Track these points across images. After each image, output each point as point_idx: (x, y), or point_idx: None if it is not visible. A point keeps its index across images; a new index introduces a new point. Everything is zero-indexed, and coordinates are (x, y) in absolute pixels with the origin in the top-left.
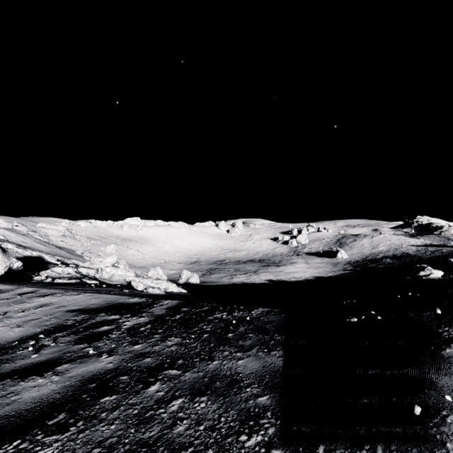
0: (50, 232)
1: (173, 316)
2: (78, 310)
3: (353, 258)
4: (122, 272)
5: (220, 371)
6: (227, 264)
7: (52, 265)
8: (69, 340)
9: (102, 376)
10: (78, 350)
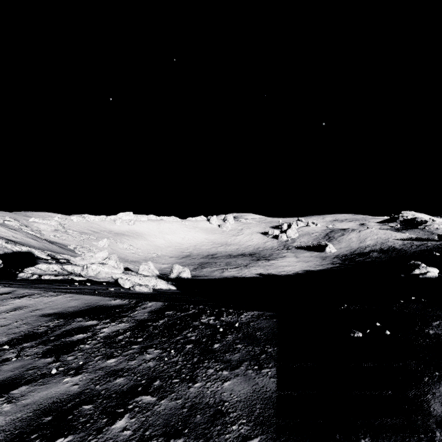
0: (42, 227)
1: (155, 321)
2: (53, 314)
3: (341, 252)
4: (109, 270)
5: (202, 397)
6: (218, 258)
7: (42, 260)
8: (36, 352)
9: (62, 405)
10: (43, 366)
